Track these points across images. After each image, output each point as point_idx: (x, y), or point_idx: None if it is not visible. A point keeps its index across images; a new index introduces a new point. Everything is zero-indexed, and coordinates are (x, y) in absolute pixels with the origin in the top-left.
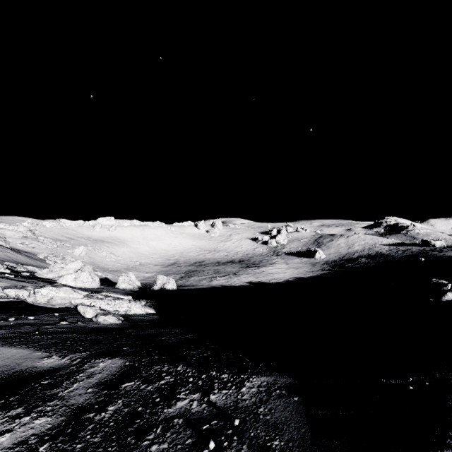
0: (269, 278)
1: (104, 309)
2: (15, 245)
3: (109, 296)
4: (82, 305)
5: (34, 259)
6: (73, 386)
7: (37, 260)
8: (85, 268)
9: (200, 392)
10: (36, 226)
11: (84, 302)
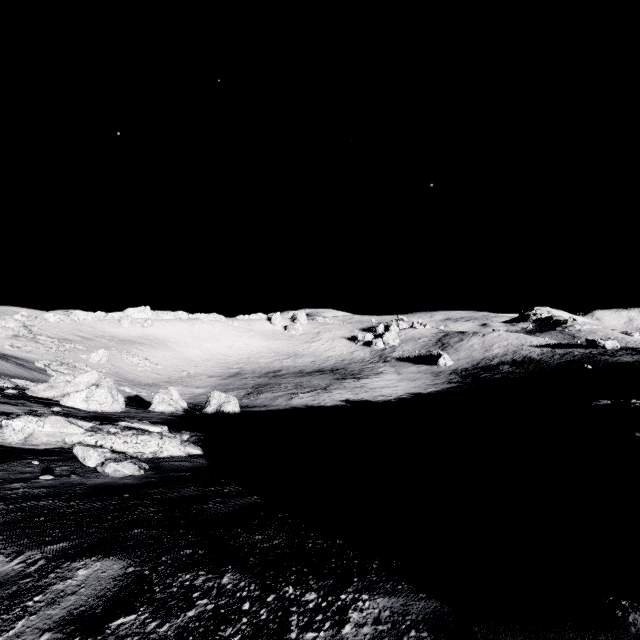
0: (374, 395)
1: (119, 451)
2: (1, 348)
3: (129, 428)
4: (82, 445)
5: (28, 369)
6: (14, 627)
7: (34, 370)
8: (102, 382)
9: (263, 638)
10: (34, 320)
11: (85, 440)
